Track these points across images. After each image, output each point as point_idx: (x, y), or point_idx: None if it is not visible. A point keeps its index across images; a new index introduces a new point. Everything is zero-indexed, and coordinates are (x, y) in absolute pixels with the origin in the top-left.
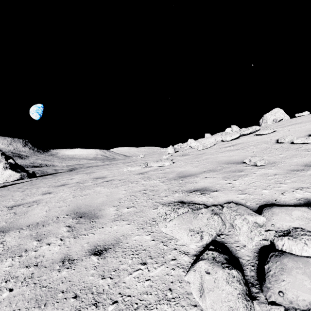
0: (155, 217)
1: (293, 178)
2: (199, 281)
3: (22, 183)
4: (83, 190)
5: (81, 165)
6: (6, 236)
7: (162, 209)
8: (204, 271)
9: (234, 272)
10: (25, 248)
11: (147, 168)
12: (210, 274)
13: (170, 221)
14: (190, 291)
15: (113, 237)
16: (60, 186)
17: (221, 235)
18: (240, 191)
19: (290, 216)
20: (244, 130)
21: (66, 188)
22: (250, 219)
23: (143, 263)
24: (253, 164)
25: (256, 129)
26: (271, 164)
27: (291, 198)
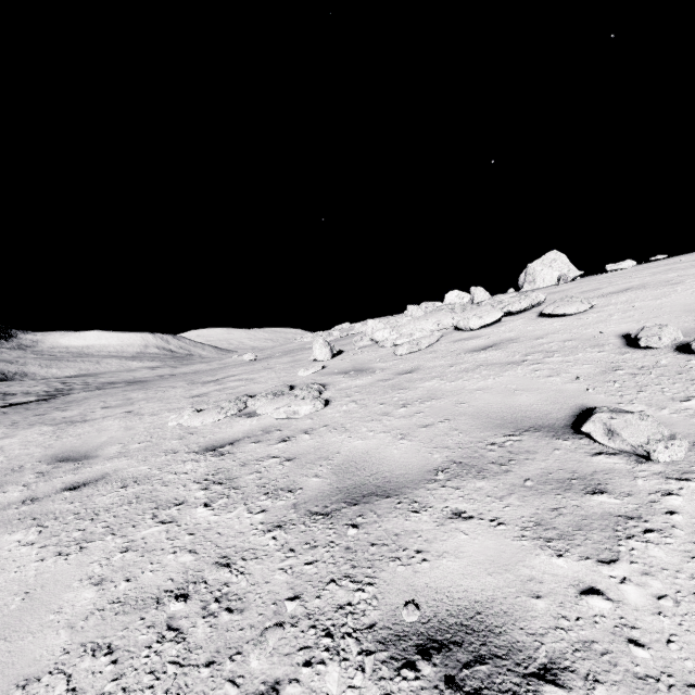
0: None
1: None
2: None
3: None
4: None
5: (91, 380)
6: None
7: None
8: None
9: None
10: None
11: (241, 423)
12: None
13: None
14: None
15: None
16: None
17: None
18: None
19: None
20: (511, 301)
21: None
22: None
23: None
24: (627, 450)
25: (539, 301)
26: None
27: None
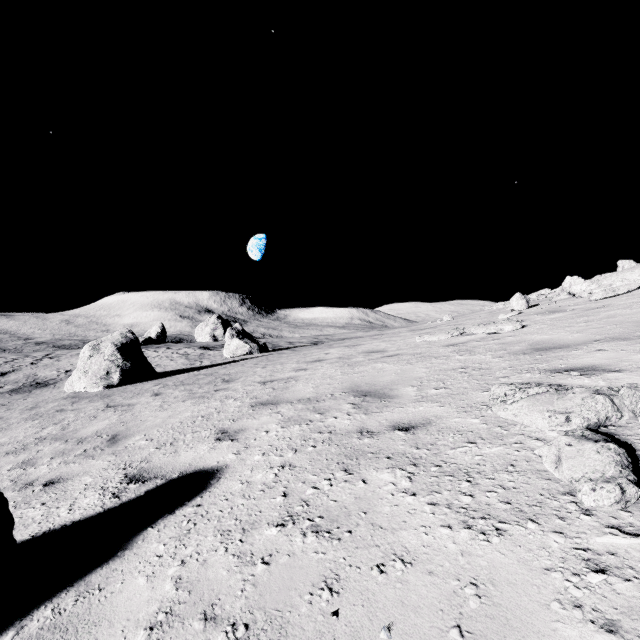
0: (485, 401)
1: None
2: (555, 454)
3: (254, 358)
4: (354, 366)
5: (329, 337)
6: (278, 408)
7: (498, 388)
8: (564, 444)
9: (611, 445)
10: (308, 418)
11: (464, 337)
12: (572, 446)
13: (514, 403)
14: (542, 469)
15: (421, 417)
16: (315, 362)
17: (610, 427)
18: None
19: None
20: None
21: (326, 364)
22: None
23: (470, 442)
24: None
25: None
26: None
27: None
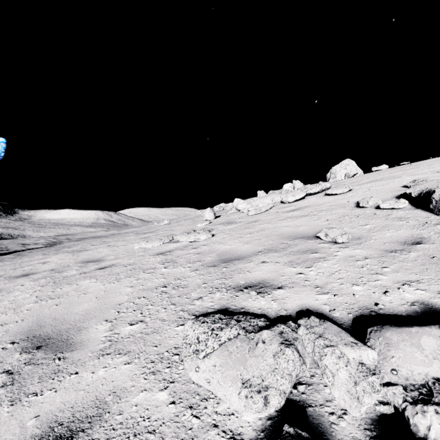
0: (179, 344)
1: (393, 264)
2: None
3: None
4: (58, 285)
5: (70, 237)
6: None
7: (191, 329)
8: None
9: None
10: None
11: (172, 245)
12: None
13: (206, 357)
14: None
15: (94, 399)
16: (19, 278)
17: (300, 386)
18: (318, 287)
19: (422, 352)
20: (311, 187)
21: (30, 281)
22: (351, 355)
23: None
24: (331, 241)
25: (327, 187)
26: (357, 239)
27: (399, 301)
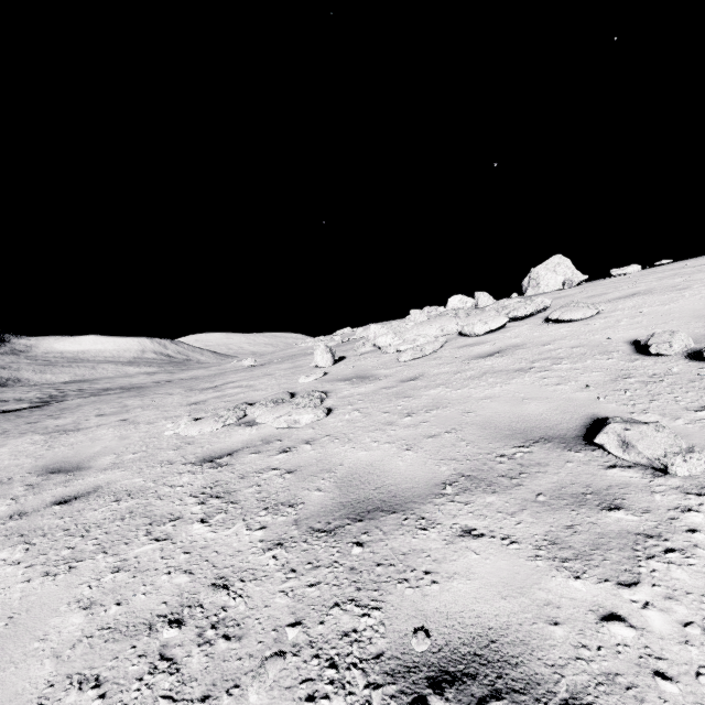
0: None
1: None
2: None
3: None
4: None
5: (86, 386)
6: None
7: None
8: None
9: None
10: None
11: (240, 432)
12: None
13: None
14: None
15: None
16: None
17: None
18: None
19: None
20: (516, 306)
21: None
22: None
23: None
24: (643, 463)
25: (545, 306)
26: None
27: None
